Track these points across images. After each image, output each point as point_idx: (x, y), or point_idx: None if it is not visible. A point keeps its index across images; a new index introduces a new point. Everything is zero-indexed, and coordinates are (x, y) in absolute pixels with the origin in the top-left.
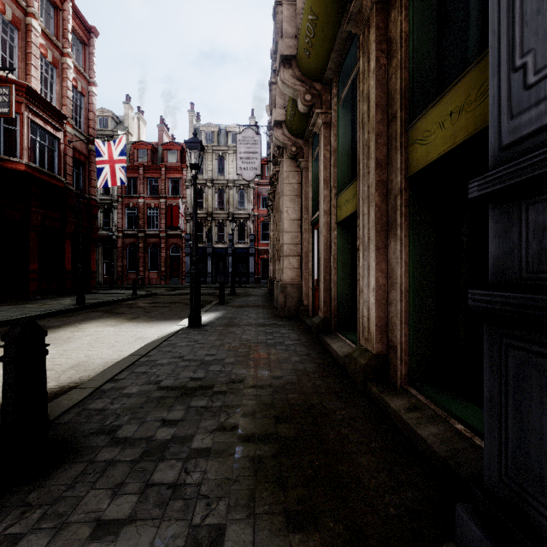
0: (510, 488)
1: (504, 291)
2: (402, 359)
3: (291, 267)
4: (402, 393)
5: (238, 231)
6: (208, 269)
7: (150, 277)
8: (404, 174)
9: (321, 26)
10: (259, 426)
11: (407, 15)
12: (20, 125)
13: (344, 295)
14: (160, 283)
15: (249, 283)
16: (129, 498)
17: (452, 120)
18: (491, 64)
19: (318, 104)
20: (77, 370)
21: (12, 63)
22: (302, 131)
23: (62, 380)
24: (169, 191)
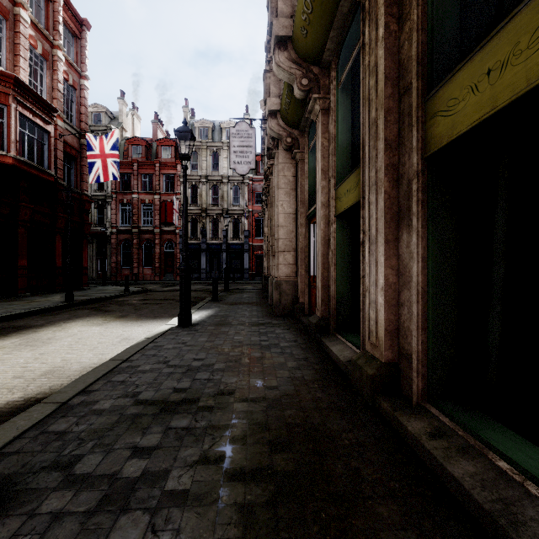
0: None
1: None
2: (419, 371)
3: (286, 263)
4: (420, 412)
5: (233, 227)
6: (202, 265)
7: (144, 273)
8: (421, 154)
9: None
10: (250, 457)
11: None
12: (7, 117)
13: (344, 293)
14: (154, 279)
15: (244, 279)
16: None
17: (491, 80)
18: None
19: (315, 89)
20: (49, 377)
21: (1, 55)
22: (298, 120)
23: (30, 391)
24: (163, 186)
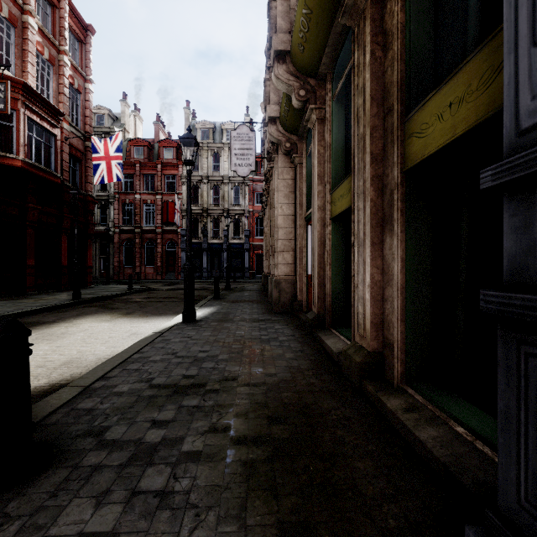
0: (531, 515)
1: (524, 293)
2: (399, 357)
3: (286, 263)
4: (399, 392)
5: (233, 226)
6: (203, 264)
7: (147, 272)
8: (401, 168)
9: (316, 20)
10: (252, 428)
11: (403, 6)
12: (16, 121)
13: (339, 291)
14: (156, 278)
15: (244, 278)
16: (114, 508)
17: (452, 112)
18: (507, 40)
19: (312, 100)
20: (69, 367)
21: (9, 60)
22: (297, 127)
23: (53, 378)
24: (165, 187)
